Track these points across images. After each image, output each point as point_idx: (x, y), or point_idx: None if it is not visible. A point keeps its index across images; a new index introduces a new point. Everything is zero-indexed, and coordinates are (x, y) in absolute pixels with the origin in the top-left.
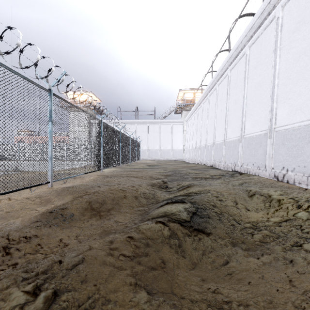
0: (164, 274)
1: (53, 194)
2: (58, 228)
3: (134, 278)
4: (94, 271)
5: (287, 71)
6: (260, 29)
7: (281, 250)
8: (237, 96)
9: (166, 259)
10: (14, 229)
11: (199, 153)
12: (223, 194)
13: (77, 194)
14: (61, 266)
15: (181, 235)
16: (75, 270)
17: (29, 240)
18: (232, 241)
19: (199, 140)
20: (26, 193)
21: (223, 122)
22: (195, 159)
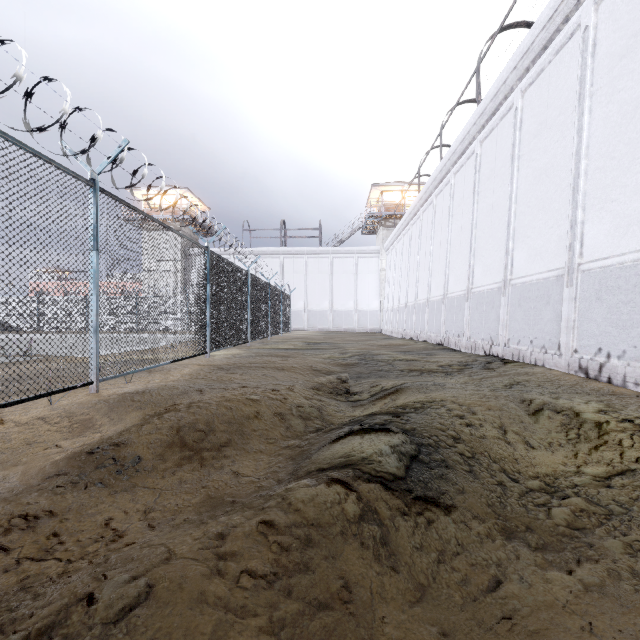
0: (351, 621)
1: (100, 410)
2: (105, 493)
3: (277, 638)
4: (175, 627)
5: (608, 141)
6: (547, 53)
7: (621, 550)
8: (495, 197)
9: (353, 578)
10: (3, 495)
11: (414, 317)
12: (473, 411)
13: (153, 410)
14: (90, 614)
15: (386, 513)
16: (125, 624)
17: (32, 525)
18: (503, 525)
19: (413, 289)
20: (41, 408)
21: (464, 253)
22: (406, 329)
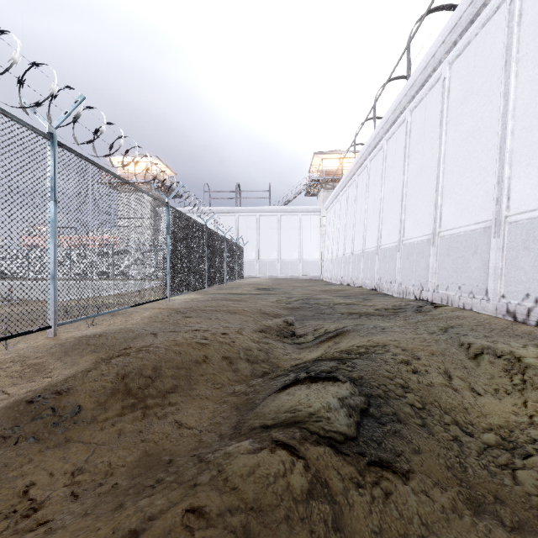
0: None
1: (54, 354)
2: (34, 450)
3: None
4: None
5: (535, 102)
6: (474, 26)
7: None
8: (424, 159)
9: None
10: None
11: (351, 266)
12: (417, 357)
13: (107, 353)
14: None
15: (338, 486)
16: None
17: None
18: (468, 495)
19: (350, 242)
20: None
21: (396, 209)
22: (344, 276)
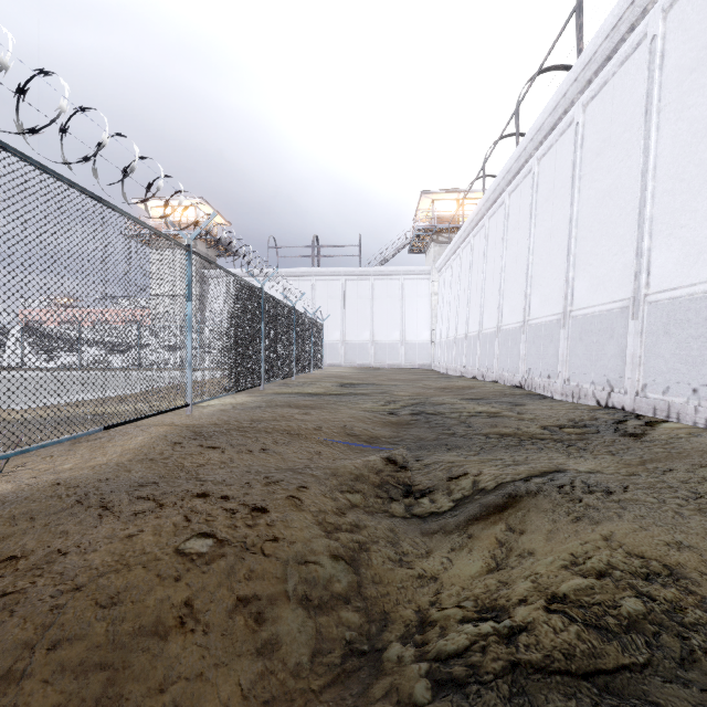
0: None
1: None
2: None
3: None
4: None
5: None
6: None
7: None
8: (611, 178)
9: None
10: None
11: (478, 350)
12: None
13: None
14: None
15: None
16: None
17: None
18: None
19: (476, 316)
20: None
21: (557, 262)
22: (467, 365)
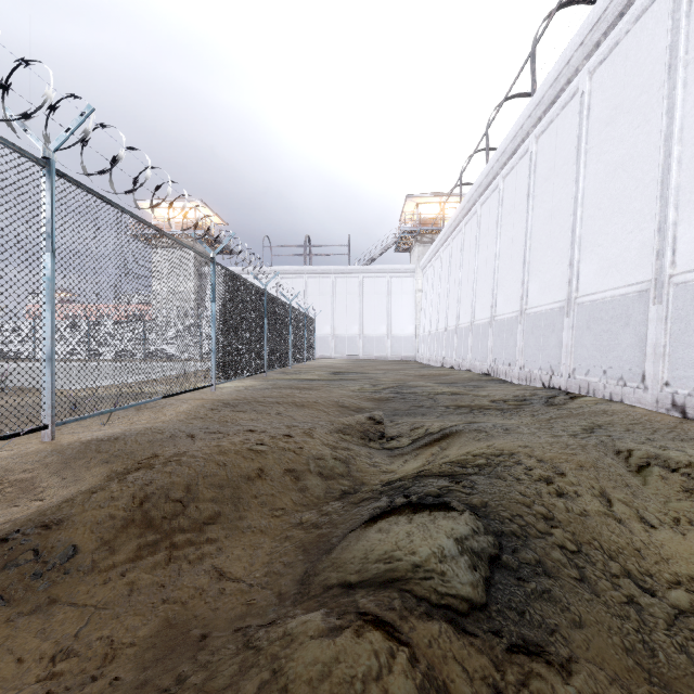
0: None
1: (49, 466)
2: None
3: None
4: None
5: None
6: (624, 21)
7: None
8: (555, 201)
9: None
10: None
11: (456, 343)
12: (560, 471)
13: (123, 464)
14: None
15: (465, 693)
16: None
17: None
18: None
19: (454, 312)
20: None
21: (516, 268)
22: (446, 356)
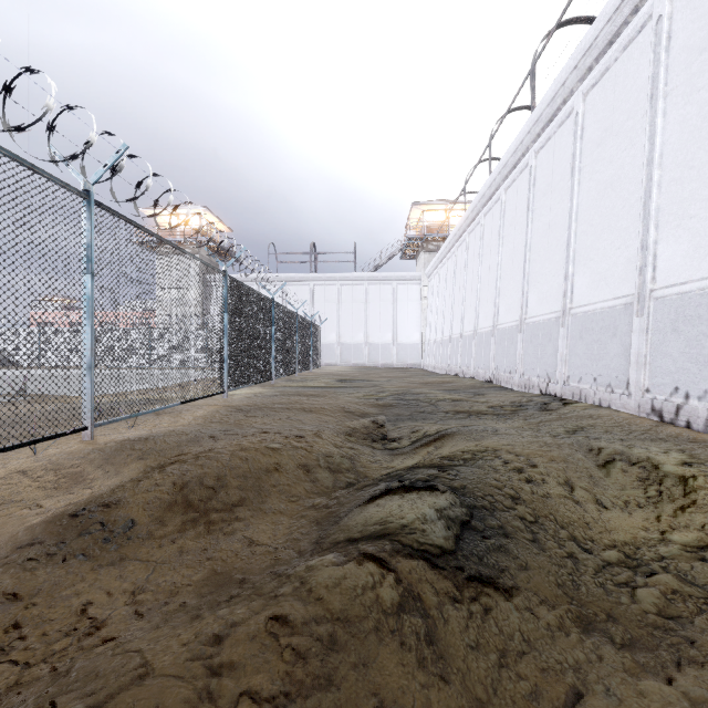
0: None
1: (93, 461)
2: (86, 567)
3: None
4: None
5: (686, 148)
6: (613, 49)
7: None
8: (552, 215)
9: (390, 694)
10: None
11: (460, 350)
12: (533, 463)
13: (156, 461)
14: None
15: (432, 600)
16: None
17: None
18: (578, 613)
19: (459, 320)
20: (22, 459)
21: (517, 278)
22: (451, 364)
